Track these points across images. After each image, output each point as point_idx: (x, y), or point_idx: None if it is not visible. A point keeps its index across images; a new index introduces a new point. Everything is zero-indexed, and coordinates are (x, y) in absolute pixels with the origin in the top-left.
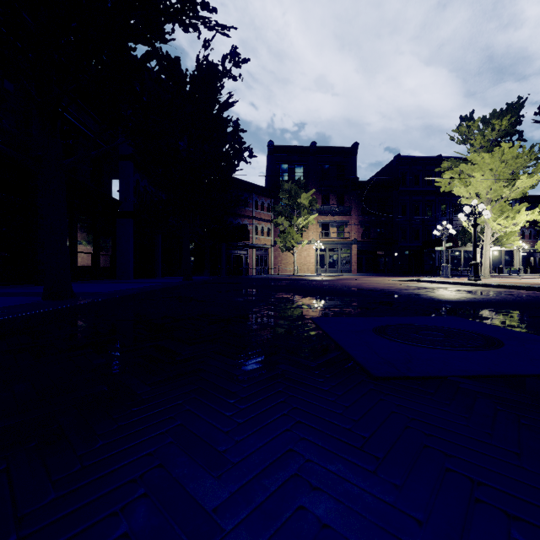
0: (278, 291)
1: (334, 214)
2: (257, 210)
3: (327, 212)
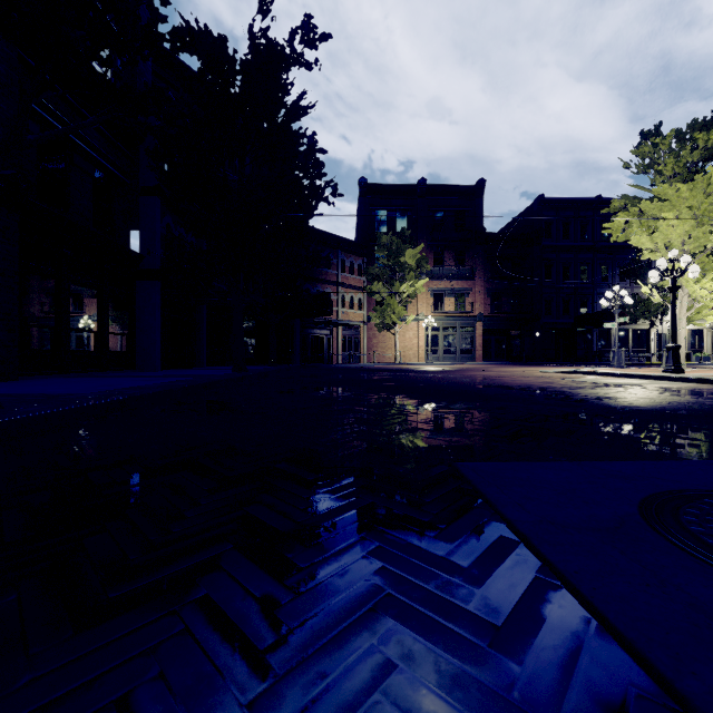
0: (374, 391)
1: (451, 279)
2: (344, 273)
3: (442, 276)
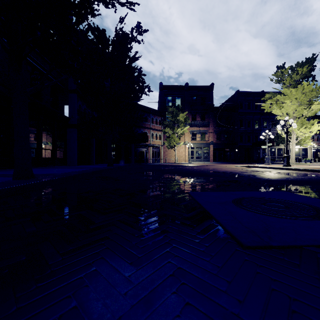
0: (165, 173)
1: (199, 126)
2: (153, 124)
3: (195, 125)
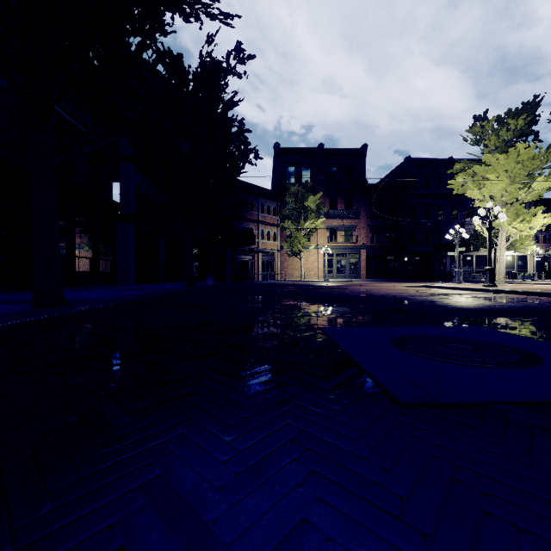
0: (284, 298)
1: (342, 218)
2: (263, 214)
3: (335, 216)
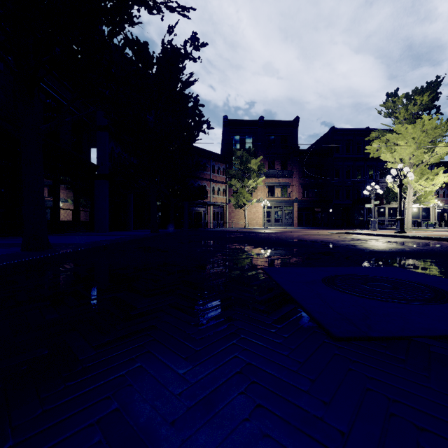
0: (231, 242)
1: (279, 177)
2: (214, 174)
3: (273, 175)
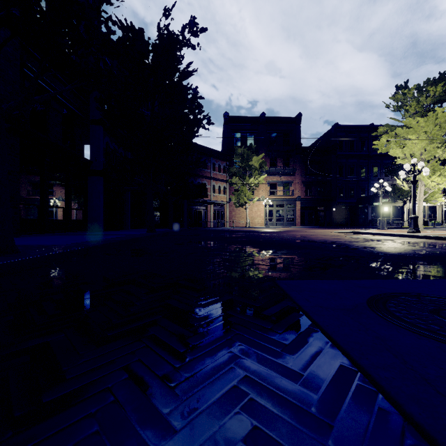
0: (233, 243)
1: (281, 175)
2: (215, 171)
3: (275, 173)
